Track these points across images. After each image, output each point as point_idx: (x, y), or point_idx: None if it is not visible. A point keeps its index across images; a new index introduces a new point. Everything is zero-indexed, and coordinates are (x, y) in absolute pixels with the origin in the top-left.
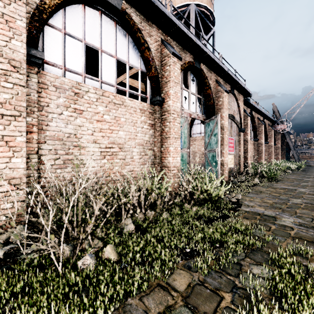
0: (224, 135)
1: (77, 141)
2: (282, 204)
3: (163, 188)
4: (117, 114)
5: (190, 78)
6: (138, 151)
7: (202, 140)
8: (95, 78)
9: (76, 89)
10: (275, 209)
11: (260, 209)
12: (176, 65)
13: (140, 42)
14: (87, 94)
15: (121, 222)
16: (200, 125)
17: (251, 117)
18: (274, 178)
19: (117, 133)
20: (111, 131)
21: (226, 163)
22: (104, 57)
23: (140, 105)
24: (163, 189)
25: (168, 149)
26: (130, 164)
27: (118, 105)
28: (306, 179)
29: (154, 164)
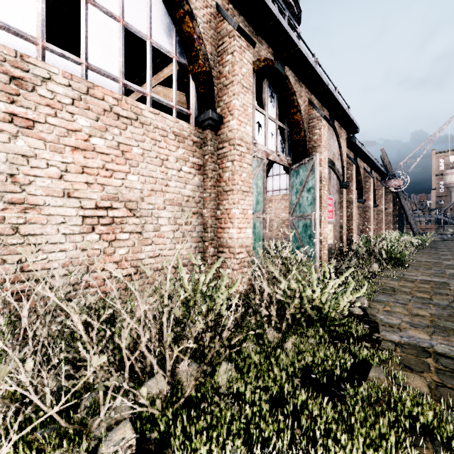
0: (323, 190)
1: (17, 191)
2: (451, 319)
3: (220, 298)
4: (124, 138)
5: (266, 91)
6: (171, 217)
7: (282, 201)
8: (72, 55)
9: (14, 68)
10: (449, 334)
11: (419, 335)
12: (245, 55)
13: (175, 1)
14: (47, 86)
15: (98, 420)
16: (278, 178)
17: (355, 166)
18: (401, 262)
19: (125, 178)
20: (108, 173)
21: (326, 237)
22: (95, 16)
23: (175, 125)
24: (219, 301)
25: (229, 213)
26: (153, 242)
27: (127, 120)
28: (446, 262)
29: (204, 241)
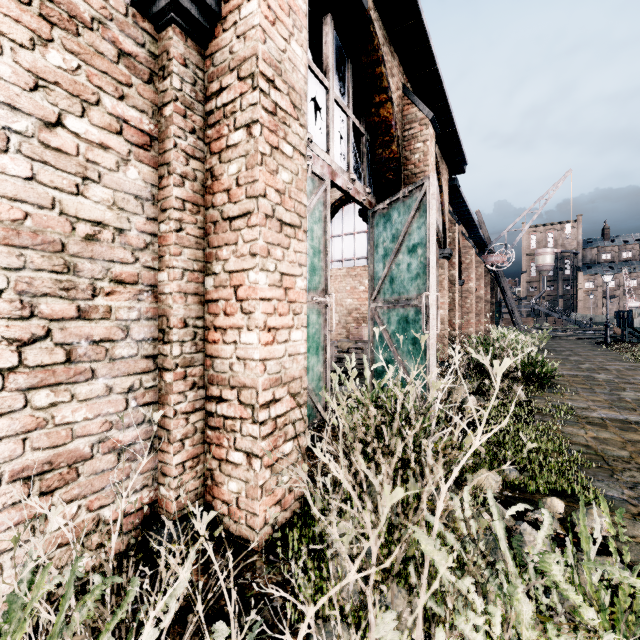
0: None
1: None
2: None
3: None
4: None
5: (331, 40)
6: (2, 289)
7: (348, 278)
8: None
9: None
10: None
11: None
12: None
13: None
14: None
15: None
16: (341, 241)
17: None
18: (547, 381)
19: None
20: None
21: None
22: None
23: None
24: None
25: (238, 282)
26: None
27: None
28: (599, 376)
29: (160, 368)
